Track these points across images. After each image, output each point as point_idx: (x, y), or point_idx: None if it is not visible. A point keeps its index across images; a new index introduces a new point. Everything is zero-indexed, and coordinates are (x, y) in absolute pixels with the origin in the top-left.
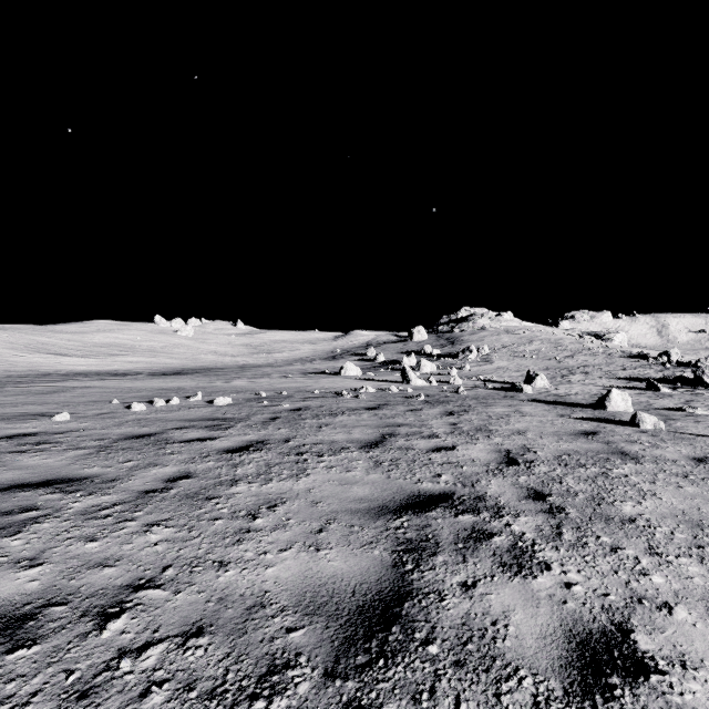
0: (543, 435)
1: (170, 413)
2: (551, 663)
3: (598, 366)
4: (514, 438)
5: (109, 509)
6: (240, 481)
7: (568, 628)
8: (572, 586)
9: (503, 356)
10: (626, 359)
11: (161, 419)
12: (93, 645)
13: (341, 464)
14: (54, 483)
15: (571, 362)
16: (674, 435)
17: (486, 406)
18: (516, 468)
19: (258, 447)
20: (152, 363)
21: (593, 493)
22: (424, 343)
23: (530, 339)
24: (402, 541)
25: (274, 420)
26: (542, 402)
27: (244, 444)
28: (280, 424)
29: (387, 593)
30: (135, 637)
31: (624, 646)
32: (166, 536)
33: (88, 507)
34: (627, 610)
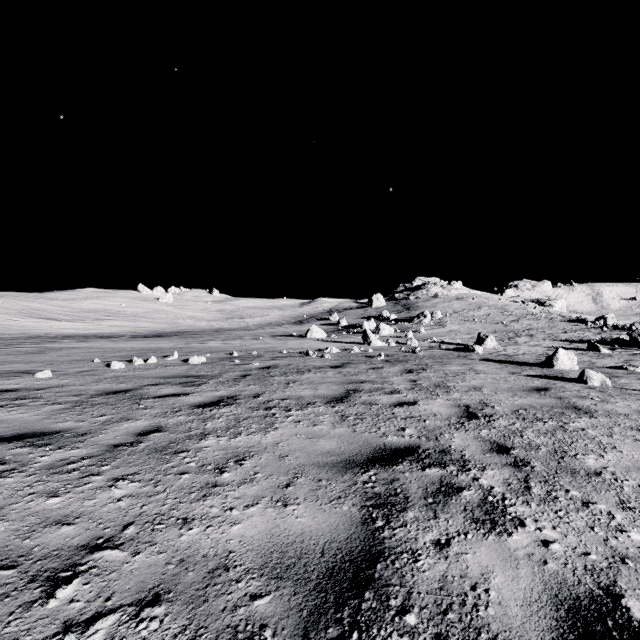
0: (498, 391)
1: (147, 371)
2: (541, 635)
3: (541, 329)
4: (471, 393)
5: (76, 463)
6: (210, 435)
7: (554, 593)
8: (549, 544)
9: (454, 320)
10: (566, 323)
11: (138, 376)
12: (37, 616)
13: (308, 418)
14: (26, 437)
15: (516, 326)
16: (620, 391)
17: (442, 364)
18: (477, 421)
19: (229, 402)
20: (135, 327)
21: (554, 446)
22: (383, 309)
23: (478, 305)
24: (371, 495)
25: (244, 377)
26: (493, 361)
27: (215, 399)
28: (250, 381)
29: (357, 553)
30: (85, 607)
31: (617, 614)
32: (131, 491)
33: (55, 461)
34: (612, 572)
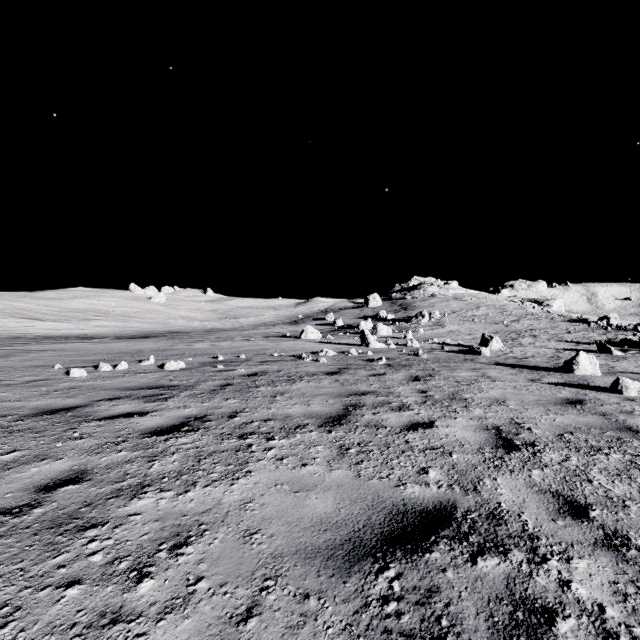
0: (526, 405)
1: (110, 380)
2: None
3: (544, 329)
4: (496, 409)
5: None
6: (149, 487)
7: None
8: None
9: (453, 320)
10: (568, 323)
11: (96, 387)
12: None
13: (295, 453)
14: None
15: (517, 326)
16: None
17: (450, 369)
18: (519, 455)
19: (194, 425)
20: (123, 328)
21: None
22: (379, 309)
23: (476, 305)
24: None
25: (224, 388)
26: (504, 365)
27: (178, 422)
28: (230, 393)
29: None
30: None
31: None
32: None
33: None
34: None
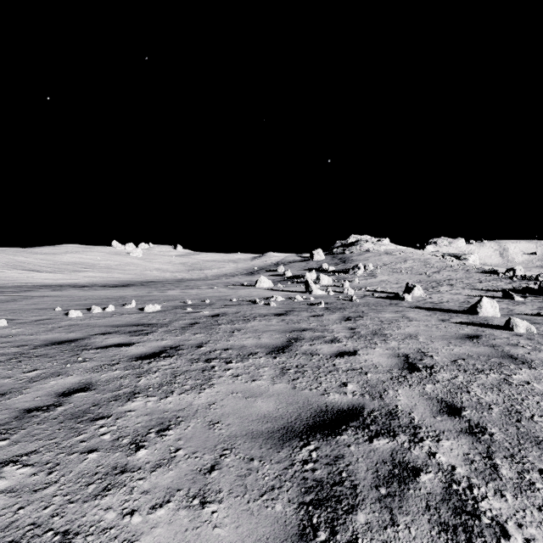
0: (433, 339)
1: (101, 319)
2: None
3: (460, 279)
4: (408, 342)
5: None
6: (139, 394)
7: None
8: None
9: (384, 271)
10: (481, 274)
11: (91, 325)
12: None
13: (248, 372)
14: None
15: (438, 277)
16: None
17: (377, 312)
18: (419, 374)
19: (170, 352)
20: (107, 278)
21: (506, 405)
22: (322, 262)
23: (404, 259)
24: (311, 484)
25: (192, 325)
26: (422, 309)
27: (157, 350)
28: (197, 329)
29: None
30: None
31: None
32: (14, 483)
33: None
34: None
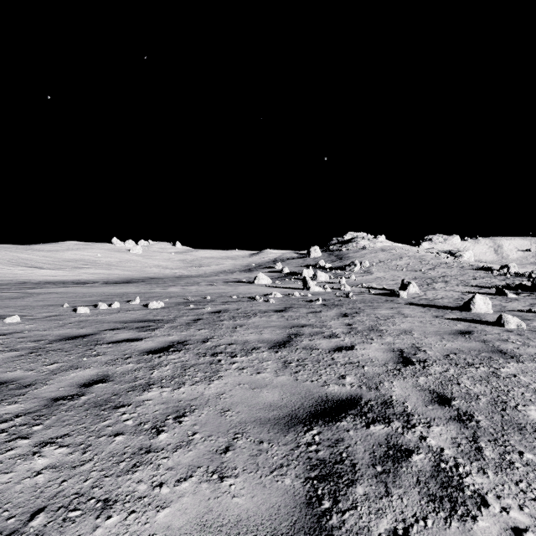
0: (427, 335)
1: (108, 315)
2: None
3: (454, 276)
4: (403, 337)
5: (7, 421)
6: (154, 385)
7: None
8: (522, 534)
9: (380, 268)
10: (475, 271)
11: (99, 321)
12: None
13: (252, 365)
14: None
15: (433, 273)
16: None
17: (373, 308)
18: (413, 367)
19: (178, 347)
20: (108, 274)
21: (493, 396)
22: (319, 259)
23: (400, 256)
24: (315, 463)
25: (196, 321)
26: (417, 305)
27: (165, 345)
28: (201, 325)
29: None
30: None
31: None
32: (55, 461)
33: None
34: None
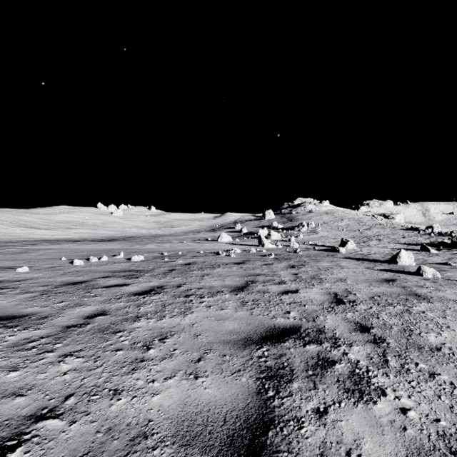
0: (358, 282)
1: (99, 267)
2: None
3: (387, 235)
4: (338, 284)
5: (36, 341)
6: (141, 317)
7: None
8: (407, 412)
9: (324, 229)
10: (404, 231)
11: (92, 270)
12: None
13: (217, 304)
14: (0, 320)
15: (368, 233)
16: (448, 282)
17: (316, 261)
18: (343, 306)
19: (158, 290)
20: (94, 234)
21: (403, 326)
22: (273, 221)
23: (341, 218)
24: (264, 368)
25: (171, 271)
26: (353, 259)
27: (148, 289)
28: (175, 274)
29: (253, 420)
30: None
31: None
32: (75, 366)
33: (19, 340)
34: None
